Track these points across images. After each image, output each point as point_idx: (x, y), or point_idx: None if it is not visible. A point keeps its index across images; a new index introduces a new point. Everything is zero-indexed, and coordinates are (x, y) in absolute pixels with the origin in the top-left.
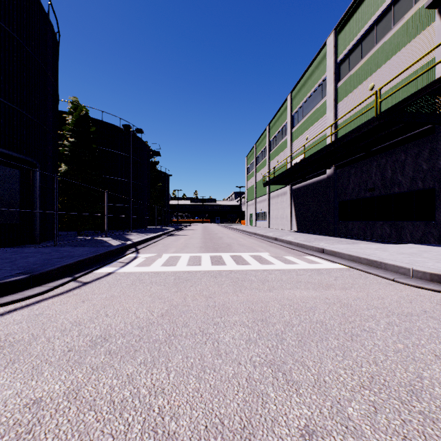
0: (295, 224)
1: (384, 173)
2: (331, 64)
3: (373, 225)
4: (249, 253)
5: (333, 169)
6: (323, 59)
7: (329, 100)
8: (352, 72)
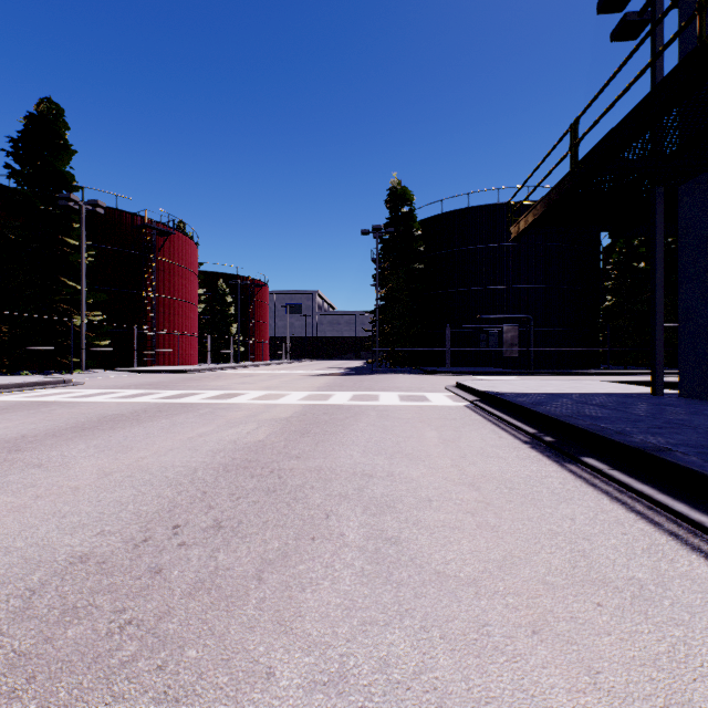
0: None
1: None
2: None
3: None
4: None
5: None
6: None
7: None
8: None
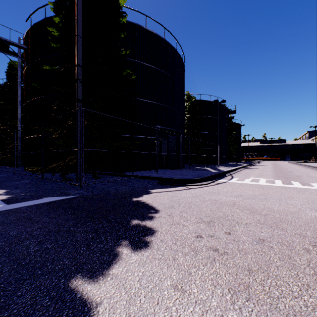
0: None
1: None
2: None
3: None
4: (315, 182)
5: None
6: None
7: None
8: None
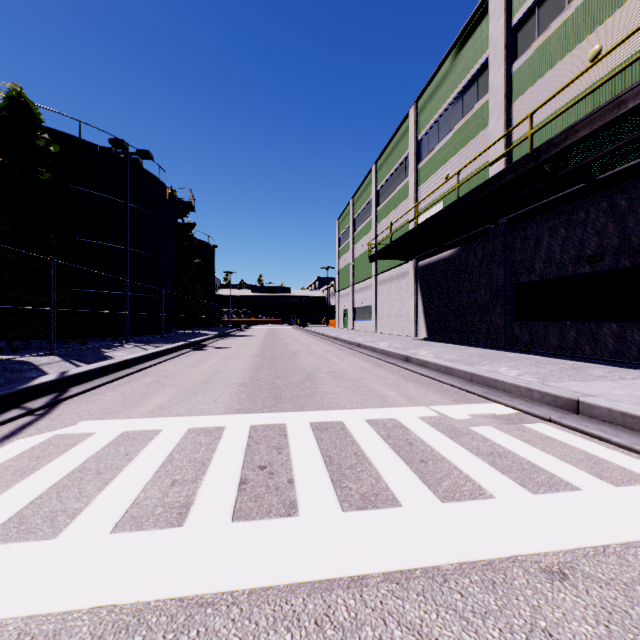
0: (423, 327)
1: (627, 223)
2: (500, 31)
3: (599, 330)
4: (365, 414)
5: (504, 225)
6: (480, 28)
7: (493, 98)
8: (546, 35)
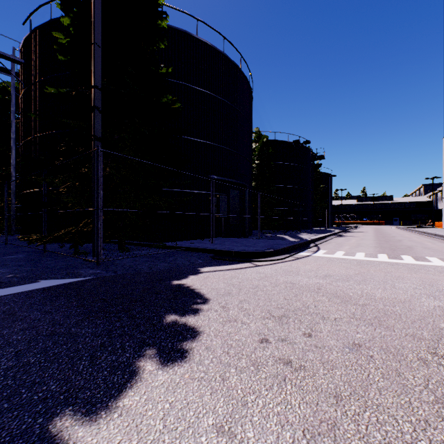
0: None
1: None
2: None
3: None
4: (433, 255)
5: None
6: None
7: None
8: None
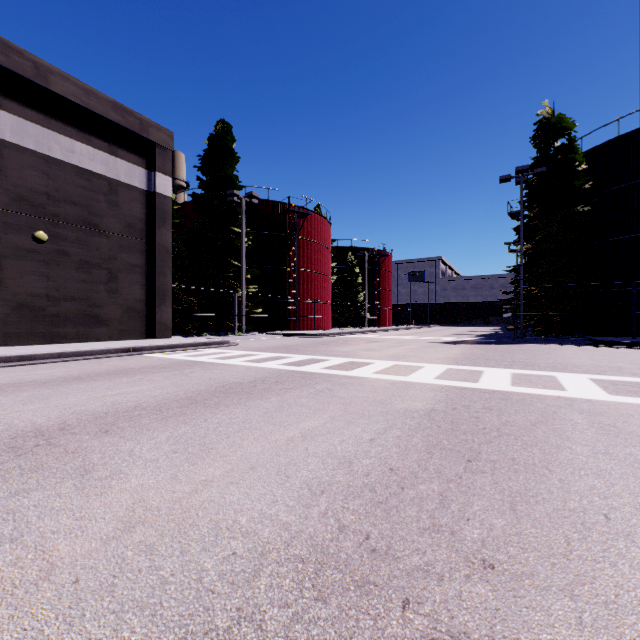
0: None
1: None
2: None
3: None
4: None
5: None
6: None
7: None
8: None
